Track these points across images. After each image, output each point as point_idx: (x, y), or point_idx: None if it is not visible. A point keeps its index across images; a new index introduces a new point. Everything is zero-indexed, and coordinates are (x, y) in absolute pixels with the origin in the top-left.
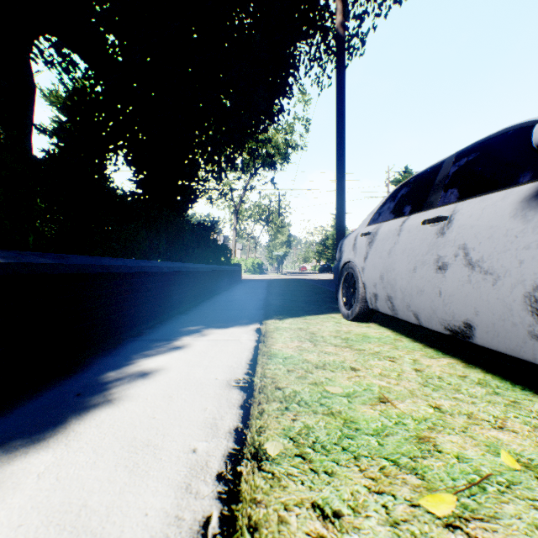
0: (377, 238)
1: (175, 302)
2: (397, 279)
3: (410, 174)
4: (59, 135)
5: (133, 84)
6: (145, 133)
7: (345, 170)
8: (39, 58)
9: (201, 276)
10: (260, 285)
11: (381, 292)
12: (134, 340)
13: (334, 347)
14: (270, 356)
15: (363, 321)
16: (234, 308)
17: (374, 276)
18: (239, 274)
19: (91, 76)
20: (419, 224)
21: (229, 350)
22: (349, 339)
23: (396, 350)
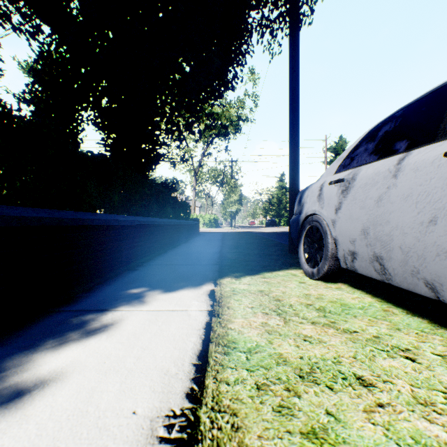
0: (356, 184)
1: (126, 256)
2: (394, 234)
3: (344, 142)
4: (35, 103)
5: (96, 49)
6: (109, 97)
7: (298, 125)
8: (7, 24)
9: (158, 229)
10: (215, 237)
11: (363, 250)
12: (54, 311)
13: (313, 326)
14: (227, 347)
15: (330, 280)
16: (188, 262)
17: (352, 231)
18: (197, 228)
19: (55, 41)
20: (437, 158)
21: (171, 331)
22: (325, 309)
23: (401, 333)
